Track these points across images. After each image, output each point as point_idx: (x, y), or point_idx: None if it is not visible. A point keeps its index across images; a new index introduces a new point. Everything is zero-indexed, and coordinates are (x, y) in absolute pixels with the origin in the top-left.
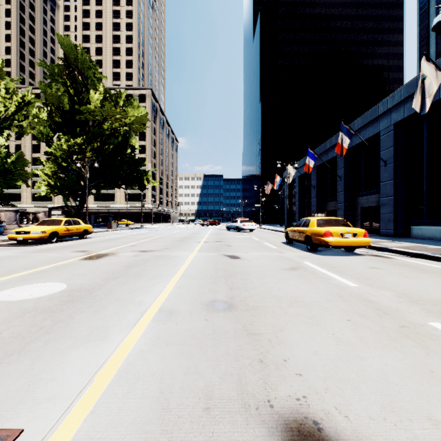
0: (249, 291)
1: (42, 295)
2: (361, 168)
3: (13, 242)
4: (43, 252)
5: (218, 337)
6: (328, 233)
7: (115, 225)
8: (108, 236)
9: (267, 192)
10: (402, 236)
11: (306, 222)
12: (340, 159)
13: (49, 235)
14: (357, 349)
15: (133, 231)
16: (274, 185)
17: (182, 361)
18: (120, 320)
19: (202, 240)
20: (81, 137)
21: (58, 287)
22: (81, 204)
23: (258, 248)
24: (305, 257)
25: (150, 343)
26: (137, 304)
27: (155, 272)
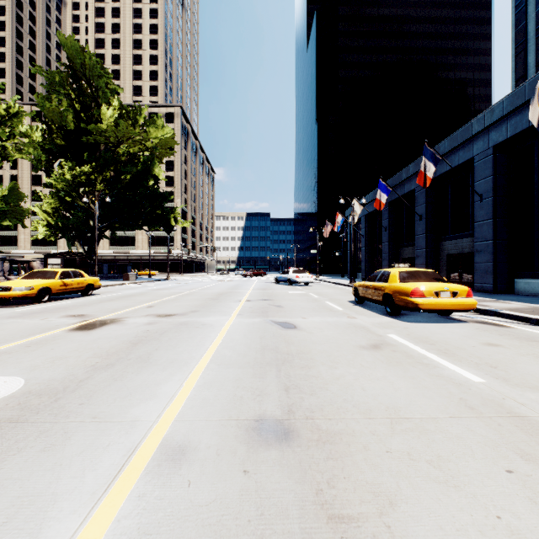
0: (316, 393)
1: None
2: (447, 204)
3: None
4: (23, 317)
5: (269, 533)
6: (417, 292)
7: (133, 277)
8: (122, 291)
9: (326, 235)
10: (504, 292)
11: (384, 275)
12: (419, 193)
13: (37, 292)
14: None
15: (156, 284)
16: (335, 225)
17: None
18: (82, 475)
19: (244, 297)
20: (89, 164)
21: (8, 387)
22: (90, 249)
23: (319, 310)
24: (387, 325)
25: None
26: (126, 429)
27: (171, 354)
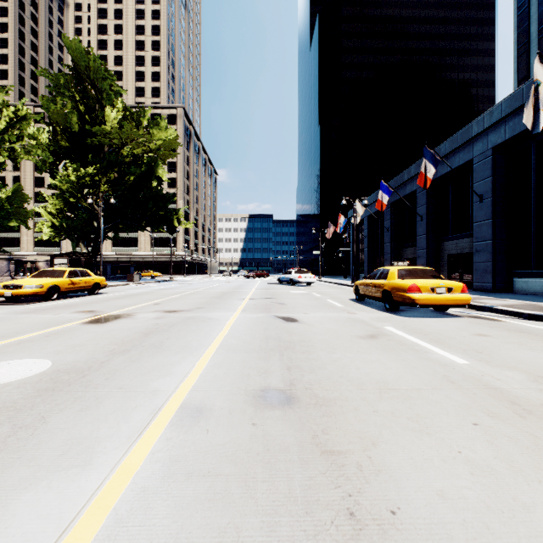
0: (315, 371)
1: (10, 381)
2: (448, 205)
3: (1, 299)
4: (36, 313)
5: (274, 461)
6: (414, 288)
7: (137, 277)
8: (127, 290)
9: (328, 236)
10: (503, 291)
11: (384, 273)
12: (421, 194)
13: (47, 290)
14: (509, 485)
15: (159, 284)
16: (337, 226)
17: (213, 515)
18: (118, 426)
19: (248, 296)
20: (94, 166)
21: (38, 366)
22: (94, 250)
23: (321, 307)
24: (384, 319)
25: (160, 473)
26: (149, 396)
27: (182, 342)
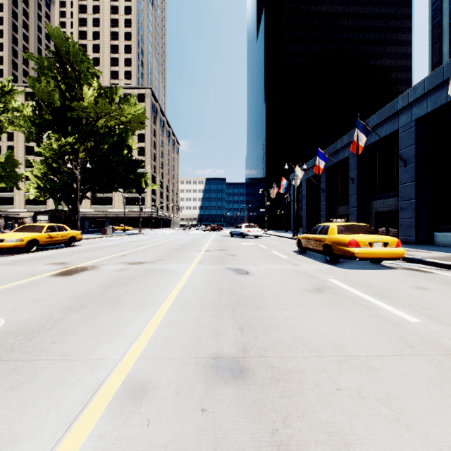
0: (268, 332)
1: None
2: (376, 169)
3: None
4: (12, 265)
5: None
6: (353, 243)
7: (110, 231)
8: (100, 243)
9: (273, 196)
10: (425, 244)
11: (324, 228)
12: (352, 160)
13: (27, 243)
14: None
15: (129, 237)
16: (280, 188)
17: None
18: (46, 414)
19: (204, 248)
20: (73, 136)
21: None
22: (74, 208)
23: (268, 259)
24: (327, 271)
25: None
26: (92, 366)
27: (138, 296)
